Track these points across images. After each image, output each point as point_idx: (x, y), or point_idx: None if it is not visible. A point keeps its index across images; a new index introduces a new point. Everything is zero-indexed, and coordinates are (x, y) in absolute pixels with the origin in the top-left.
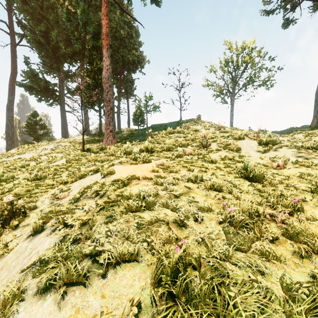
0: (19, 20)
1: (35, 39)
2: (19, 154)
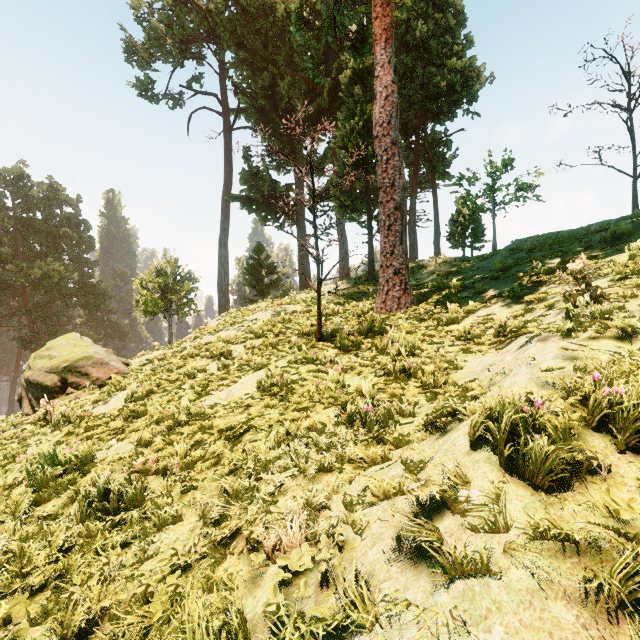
0: (235, 84)
1: (253, 107)
2: (211, 333)
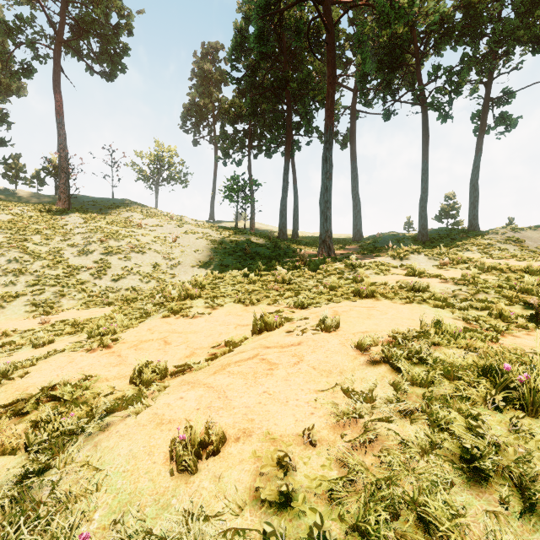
0: None
1: None
2: None
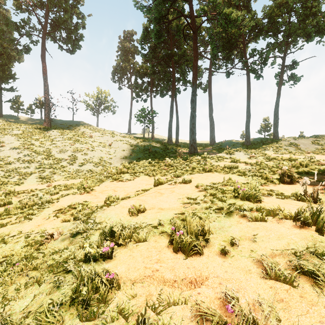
0: None
1: None
2: None
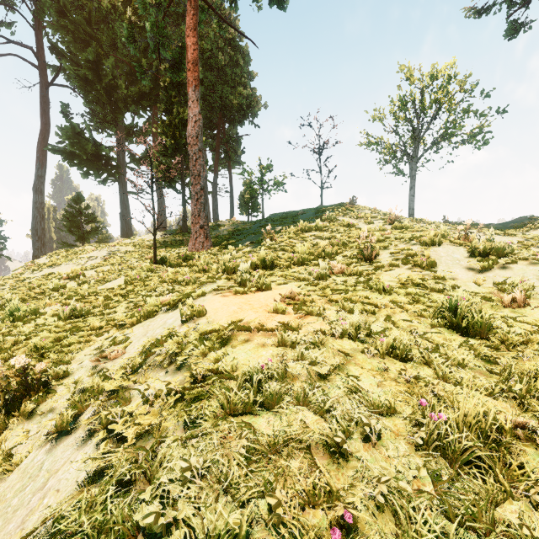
0: (53, 43)
1: (77, 75)
2: (51, 267)
